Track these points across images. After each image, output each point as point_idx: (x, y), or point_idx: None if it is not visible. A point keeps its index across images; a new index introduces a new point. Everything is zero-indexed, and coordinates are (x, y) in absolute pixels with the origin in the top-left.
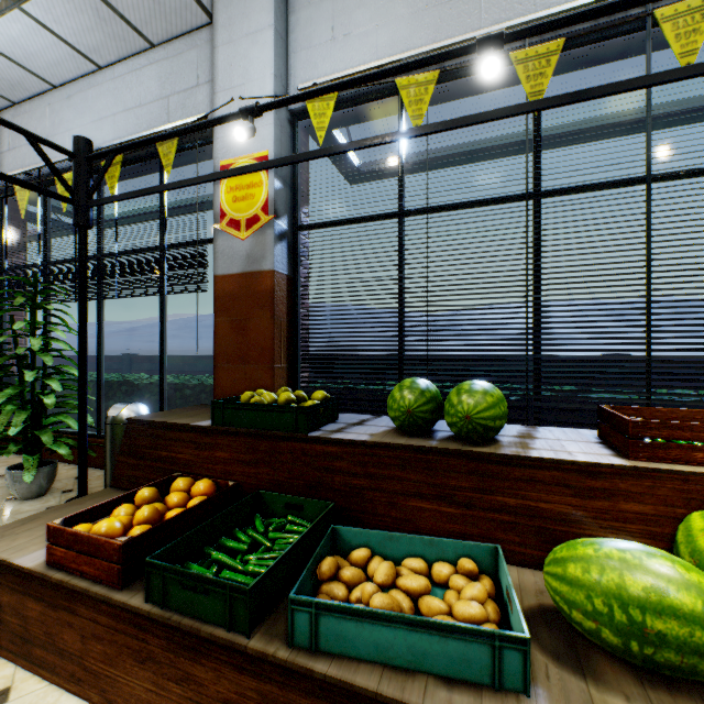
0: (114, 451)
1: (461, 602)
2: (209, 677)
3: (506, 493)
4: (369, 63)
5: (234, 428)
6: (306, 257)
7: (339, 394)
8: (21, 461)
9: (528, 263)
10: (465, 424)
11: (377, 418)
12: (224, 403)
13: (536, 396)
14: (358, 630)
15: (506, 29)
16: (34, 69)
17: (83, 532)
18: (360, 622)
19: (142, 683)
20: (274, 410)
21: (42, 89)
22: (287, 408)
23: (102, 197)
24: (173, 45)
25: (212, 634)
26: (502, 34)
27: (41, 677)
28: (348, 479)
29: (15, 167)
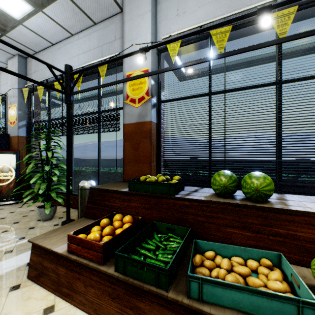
0: (82, 201)
1: (271, 281)
2: (146, 308)
3: (278, 227)
4: (195, 24)
5: (139, 192)
6: (163, 115)
7: (181, 177)
8: (39, 204)
9: (277, 115)
10: (255, 193)
11: (202, 189)
12: (134, 181)
13: (281, 179)
14: (223, 292)
15: (265, 3)
16: (45, 37)
17: (84, 238)
18: (224, 288)
19: (114, 308)
20: (158, 185)
21: (48, 46)
22: (164, 184)
23: (73, 91)
24: (104, 23)
25: (150, 289)
26: (271, 5)
27: (66, 301)
28: (195, 217)
29: (37, 79)
